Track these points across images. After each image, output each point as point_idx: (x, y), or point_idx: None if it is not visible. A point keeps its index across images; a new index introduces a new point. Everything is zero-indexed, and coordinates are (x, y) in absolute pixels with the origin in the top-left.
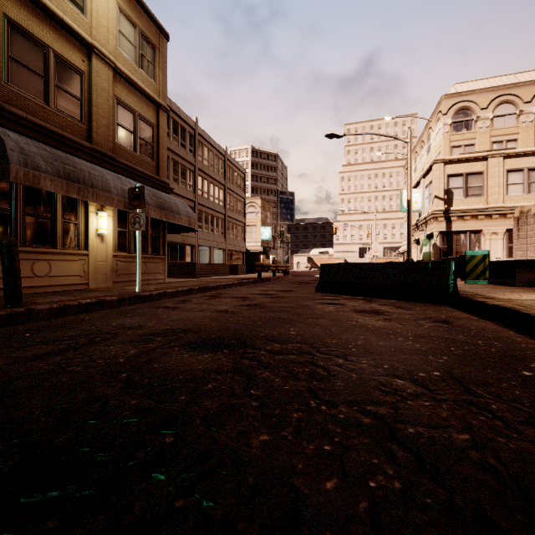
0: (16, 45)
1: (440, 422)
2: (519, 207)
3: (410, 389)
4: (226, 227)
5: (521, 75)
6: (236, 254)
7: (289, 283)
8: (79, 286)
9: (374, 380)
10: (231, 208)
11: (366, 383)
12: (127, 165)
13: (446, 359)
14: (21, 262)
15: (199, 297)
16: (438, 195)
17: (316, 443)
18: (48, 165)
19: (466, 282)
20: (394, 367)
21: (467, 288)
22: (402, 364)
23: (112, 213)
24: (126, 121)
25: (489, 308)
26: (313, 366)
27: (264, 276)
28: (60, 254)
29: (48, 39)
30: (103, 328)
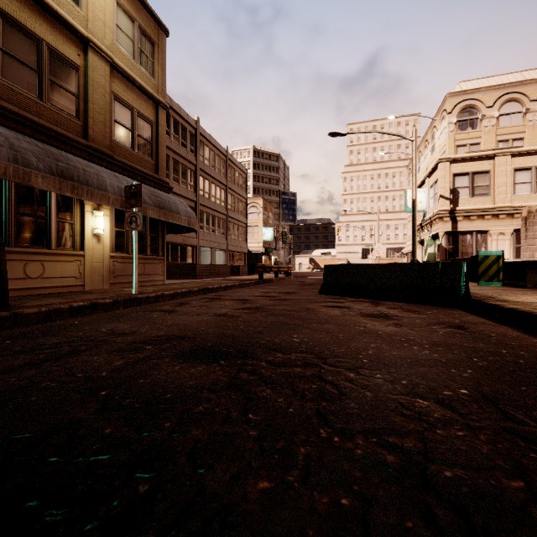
0: (7, 37)
1: (482, 461)
2: (527, 207)
3: (437, 413)
4: (228, 228)
5: (527, 73)
6: (238, 255)
7: (292, 285)
8: (75, 288)
9: (392, 401)
10: (233, 208)
11: (384, 404)
12: (125, 164)
13: (471, 373)
14: (12, 263)
15: (198, 299)
16: (443, 194)
17: (330, 494)
18: (39, 161)
19: (478, 284)
20: (414, 383)
21: (477, 290)
22: (422, 380)
23: (109, 213)
24: (124, 118)
25: (505, 312)
26: (321, 382)
27: (266, 277)
28: (54, 255)
29: (41, 32)
30: (91, 335)
